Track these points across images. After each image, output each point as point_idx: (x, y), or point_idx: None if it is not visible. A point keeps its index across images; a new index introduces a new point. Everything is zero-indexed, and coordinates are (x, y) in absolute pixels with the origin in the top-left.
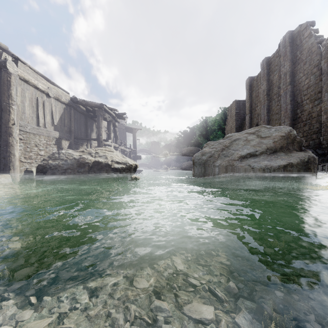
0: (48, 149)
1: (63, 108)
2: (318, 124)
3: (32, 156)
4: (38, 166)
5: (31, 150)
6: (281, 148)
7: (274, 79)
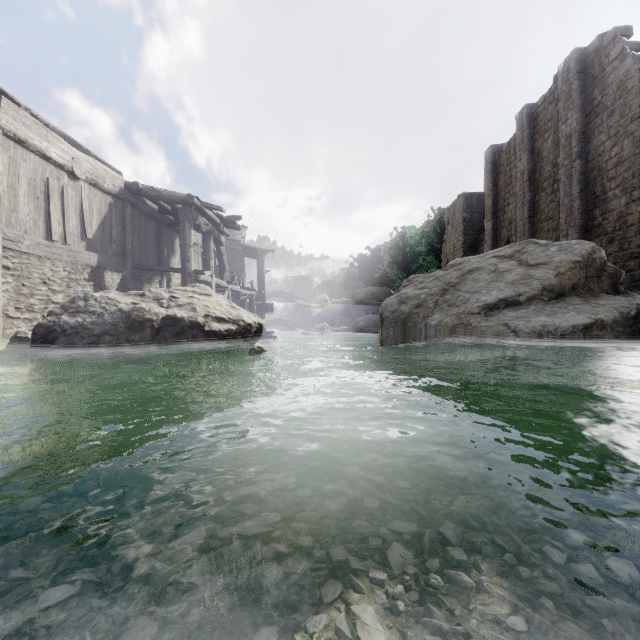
0: (73, 291)
1: (107, 203)
2: (639, 239)
3: (35, 305)
4: (36, 329)
5: (31, 292)
6: (573, 288)
7: (544, 148)
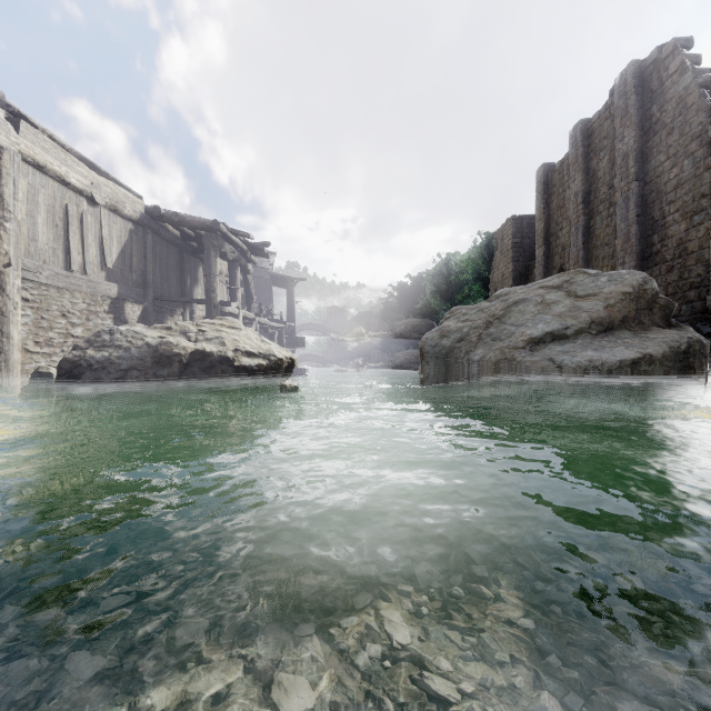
0: (92, 324)
1: (128, 230)
2: (700, 268)
3: (54, 339)
4: (62, 363)
5: (50, 325)
6: (623, 320)
7: (600, 167)
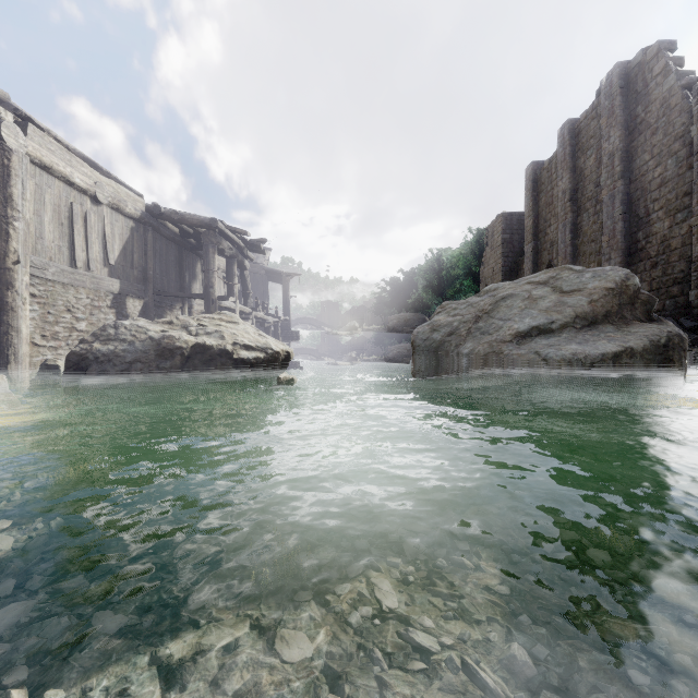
0: (96, 318)
1: (129, 228)
2: (683, 264)
3: (60, 333)
4: (70, 356)
5: (56, 320)
6: (606, 315)
7: (587, 166)
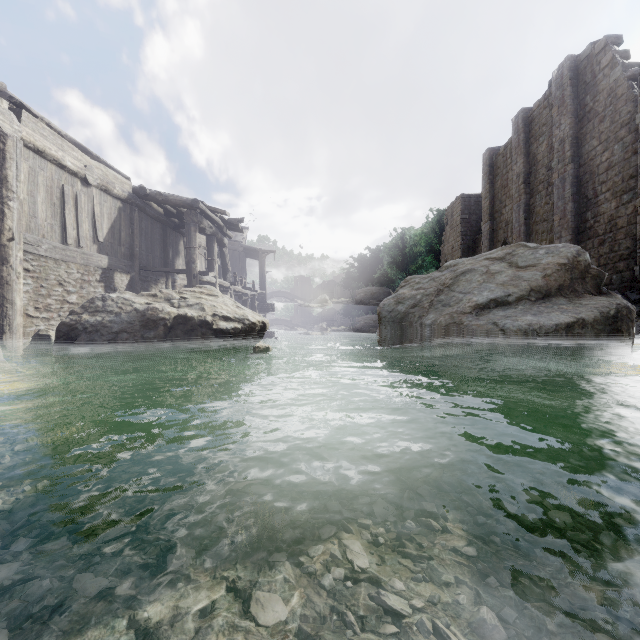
0: (85, 292)
1: (117, 208)
2: (628, 241)
3: (52, 305)
4: (60, 327)
5: (49, 293)
6: (559, 289)
7: (539, 151)
